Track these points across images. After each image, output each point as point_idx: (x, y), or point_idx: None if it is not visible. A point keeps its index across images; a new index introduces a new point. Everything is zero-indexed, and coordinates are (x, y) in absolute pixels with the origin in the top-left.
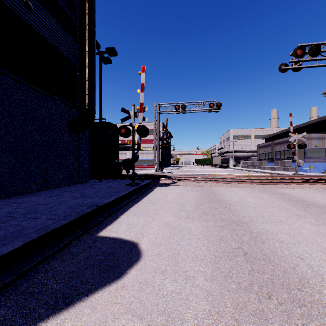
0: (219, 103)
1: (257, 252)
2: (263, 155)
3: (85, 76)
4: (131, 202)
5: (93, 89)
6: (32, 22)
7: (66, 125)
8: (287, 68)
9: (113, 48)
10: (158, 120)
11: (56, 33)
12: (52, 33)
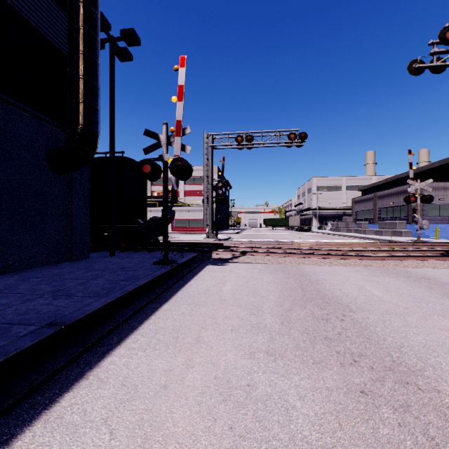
0: (303, 133)
1: None
2: (360, 213)
3: (77, 70)
4: (151, 304)
5: (93, 95)
6: None
7: (44, 157)
8: (423, 66)
9: (133, 30)
10: (210, 159)
11: None
12: None
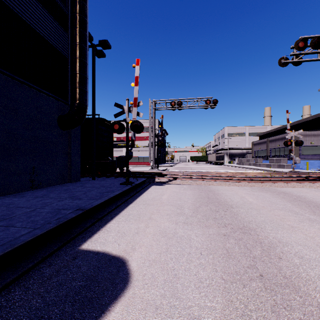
0: (215, 100)
1: (276, 273)
2: (257, 152)
3: (76, 69)
4: (123, 204)
5: (84, 83)
6: (17, 8)
7: (56, 120)
8: (287, 62)
9: (107, 41)
10: (153, 117)
11: (45, 22)
12: (40, 21)
